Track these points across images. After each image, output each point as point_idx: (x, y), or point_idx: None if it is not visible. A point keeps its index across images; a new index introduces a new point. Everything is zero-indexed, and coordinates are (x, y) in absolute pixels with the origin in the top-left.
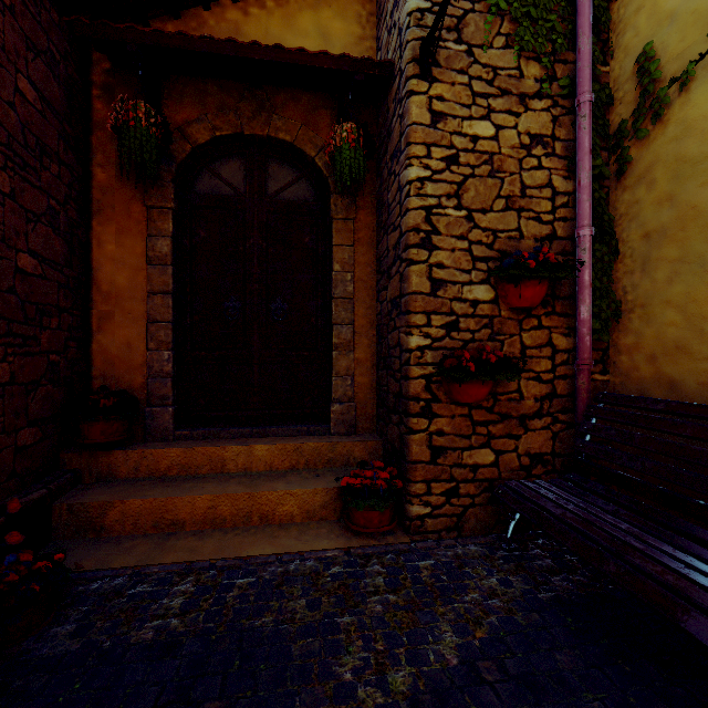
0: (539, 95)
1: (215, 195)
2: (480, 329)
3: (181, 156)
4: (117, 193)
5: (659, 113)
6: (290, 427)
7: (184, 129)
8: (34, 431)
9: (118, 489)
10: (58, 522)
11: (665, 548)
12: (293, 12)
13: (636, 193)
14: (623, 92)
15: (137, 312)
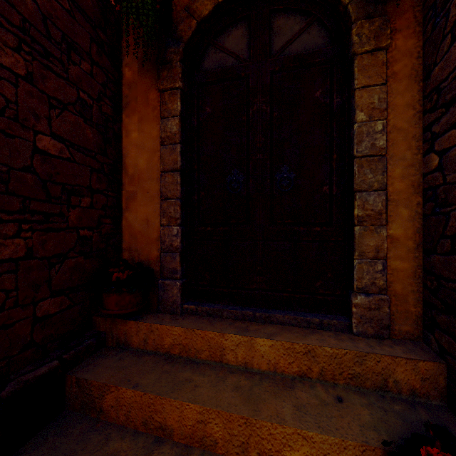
0: None
1: (219, 69)
2: None
3: (187, 34)
4: (139, 85)
5: None
6: (297, 315)
7: (189, 7)
8: (60, 300)
9: (124, 363)
10: (69, 392)
11: None
12: None
13: None
14: None
15: (153, 191)
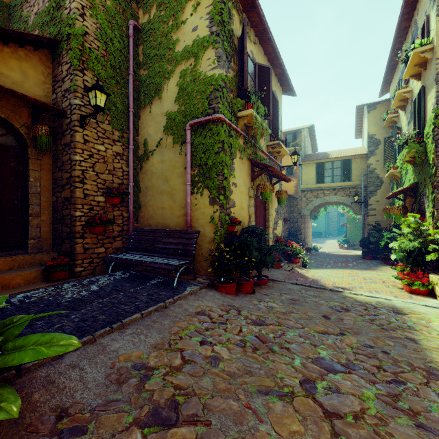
0: (119, 141)
1: None
2: (101, 210)
3: None
4: None
5: (148, 158)
6: (4, 252)
7: None
8: None
9: None
10: None
11: (143, 257)
12: (6, 57)
13: (144, 175)
14: (141, 147)
15: None
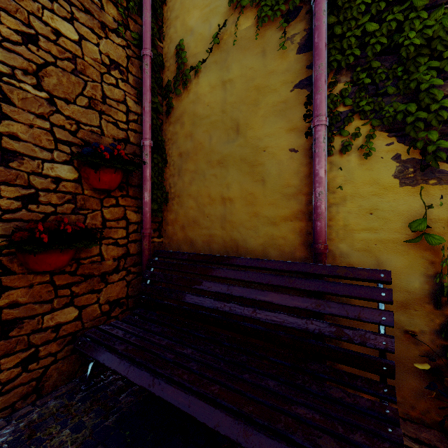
0: (117, 32)
1: None
2: (63, 203)
3: None
4: None
5: (186, 83)
6: None
7: None
8: None
9: None
10: None
11: (185, 350)
12: None
13: (176, 127)
14: (169, 63)
15: None
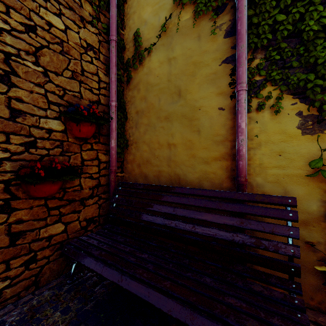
0: (92, 24)
1: None
2: (54, 148)
3: None
4: None
5: (141, 60)
6: None
7: None
8: None
9: None
10: None
11: (143, 255)
12: None
13: (134, 92)
14: (129, 46)
15: None
